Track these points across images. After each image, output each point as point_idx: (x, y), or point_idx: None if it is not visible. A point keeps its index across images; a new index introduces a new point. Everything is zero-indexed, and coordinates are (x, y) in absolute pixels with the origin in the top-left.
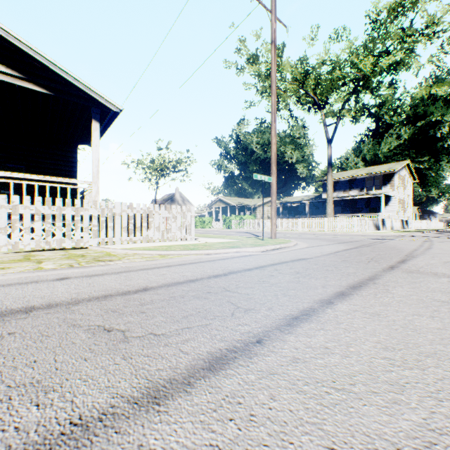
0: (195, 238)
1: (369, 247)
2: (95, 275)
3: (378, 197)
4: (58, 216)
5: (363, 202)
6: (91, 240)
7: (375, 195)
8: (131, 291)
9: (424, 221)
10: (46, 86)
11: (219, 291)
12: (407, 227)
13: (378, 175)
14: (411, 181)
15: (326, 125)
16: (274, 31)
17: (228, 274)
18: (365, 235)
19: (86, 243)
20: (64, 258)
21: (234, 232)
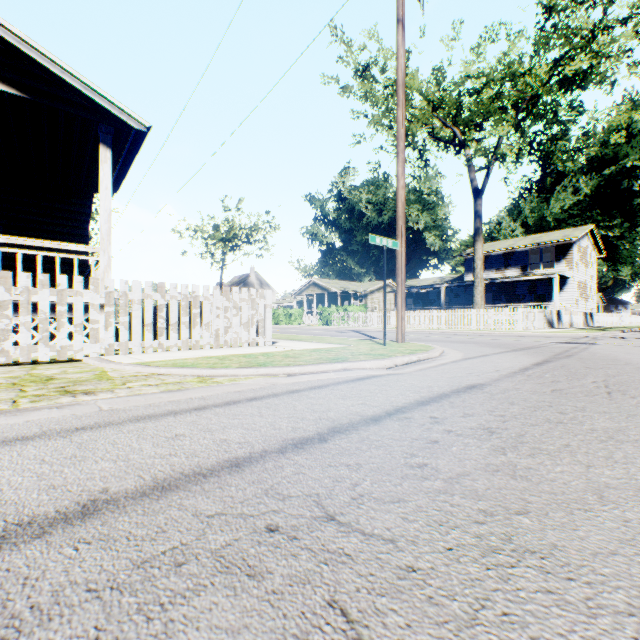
0: (272, 342)
1: (572, 358)
2: (12, 440)
3: (548, 278)
4: (24, 305)
5: (526, 287)
6: (88, 347)
7: (545, 275)
8: (34, 522)
9: (615, 315)
10: (16, 84)
11: (304, 521)
12: (592, 323)
13: (548, 246)
14: (596, 255)
15: (473, 170)
16: (402, 3)
17: (330, 437)
18: (539, 335)
19: (77, 352)
20: (3, 385)
21: (335, 331)
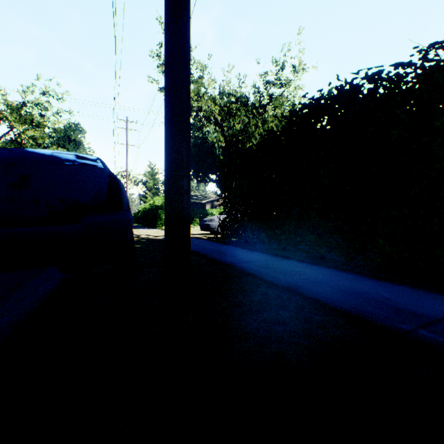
0: None
1: None
2: None
3: None
4: None
5: None
6: None
7: None
8: None
9: None
10: None
11: None
12: None
13: None
14: None
15: None
16: None
17: None
18: None
19: None
20: None
21: None
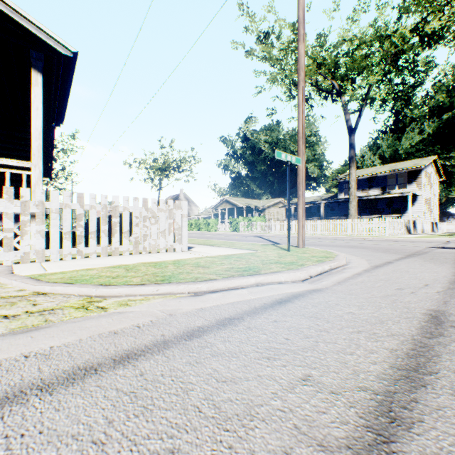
0: (189, 247)
1: None
2: None
3: (403, 196)
4: None
5: (385, 203)
6: (1, 255)
7: (401, 193)
8: None
9: (451, 224)
10: None
11: None
12: (436, 230)
13: (402, 172)
14: (437, 179)
15: (348, 113)
16: None
17: None
18: (408, 240)
19: None
20: None
21: (242, 236)
